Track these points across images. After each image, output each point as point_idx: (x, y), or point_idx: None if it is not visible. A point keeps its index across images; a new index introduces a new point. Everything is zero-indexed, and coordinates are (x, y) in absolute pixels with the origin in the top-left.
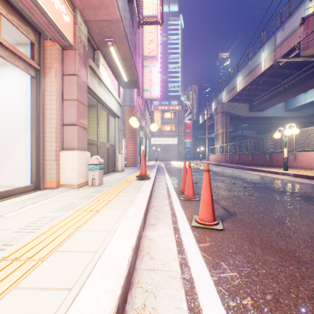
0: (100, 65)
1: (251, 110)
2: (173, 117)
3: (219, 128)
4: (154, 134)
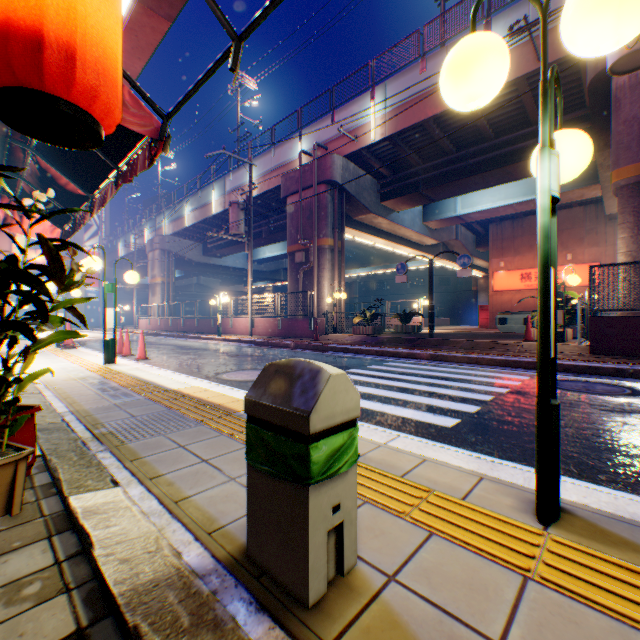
0: None
1: (207, 254)
2: None
3: (159, 274)
4: None
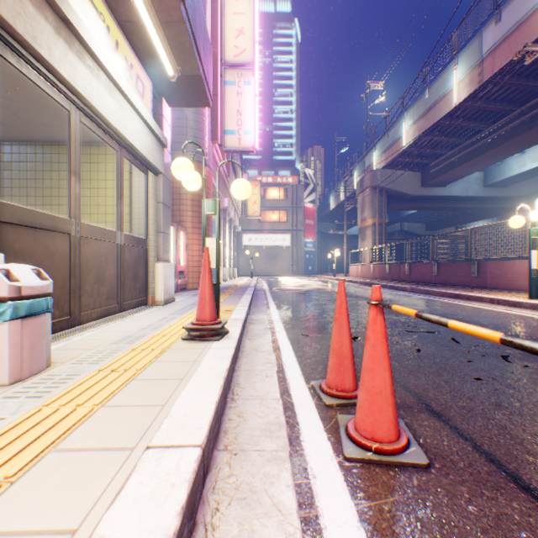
0: None
1: (425, 183)
2: (284, 197)
3: (367, 216)
4: (248, 228)
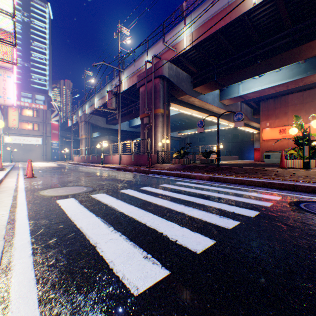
0: None
1: (108, 123)
2: (38, 116)
3: (83, 134)
4: (9, 132)
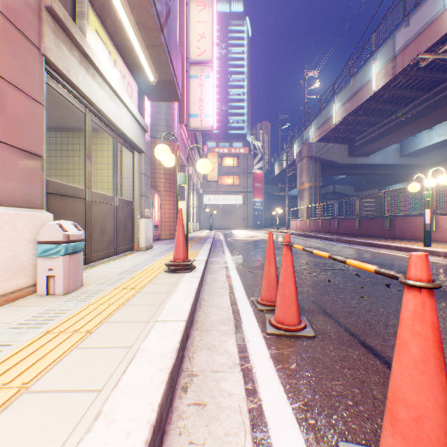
0: (89, 29)
1: (352, 154)
2: (237, 165)
3: (305, 180)
4: (208, 190)
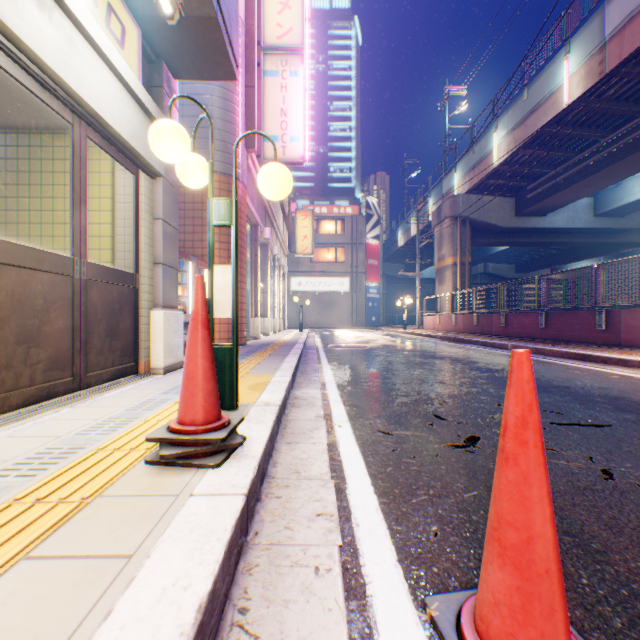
0: None
1: (520, 212)
2: (341, 231)
3: (447, 253)
4: (297, 269)
